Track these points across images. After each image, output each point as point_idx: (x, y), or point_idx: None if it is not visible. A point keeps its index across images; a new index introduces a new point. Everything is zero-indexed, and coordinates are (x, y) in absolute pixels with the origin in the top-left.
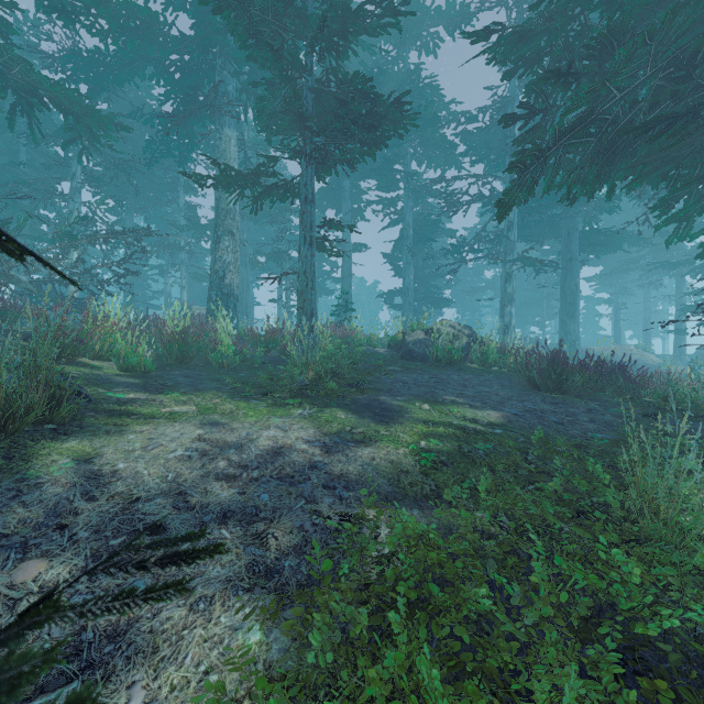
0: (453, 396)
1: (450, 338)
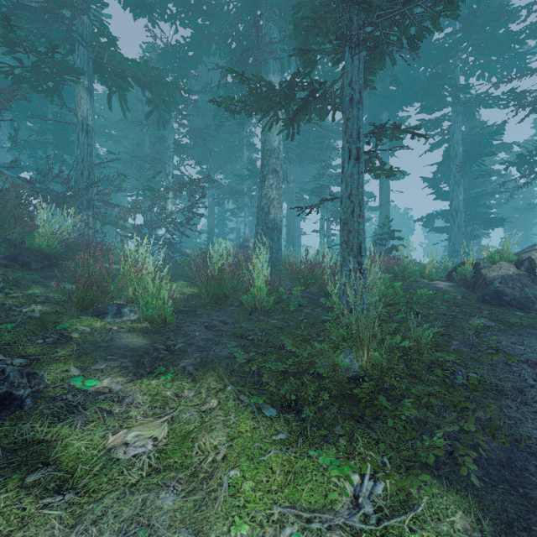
0: None
1: None
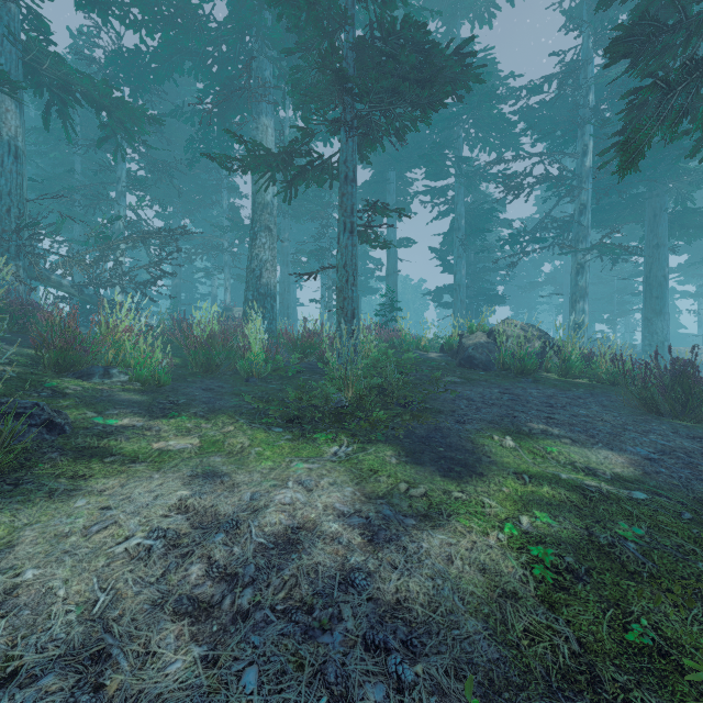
0: (542, 424)
1: (521, 342)
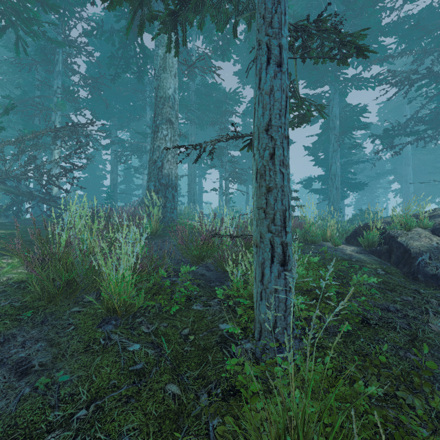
0: None
1: None
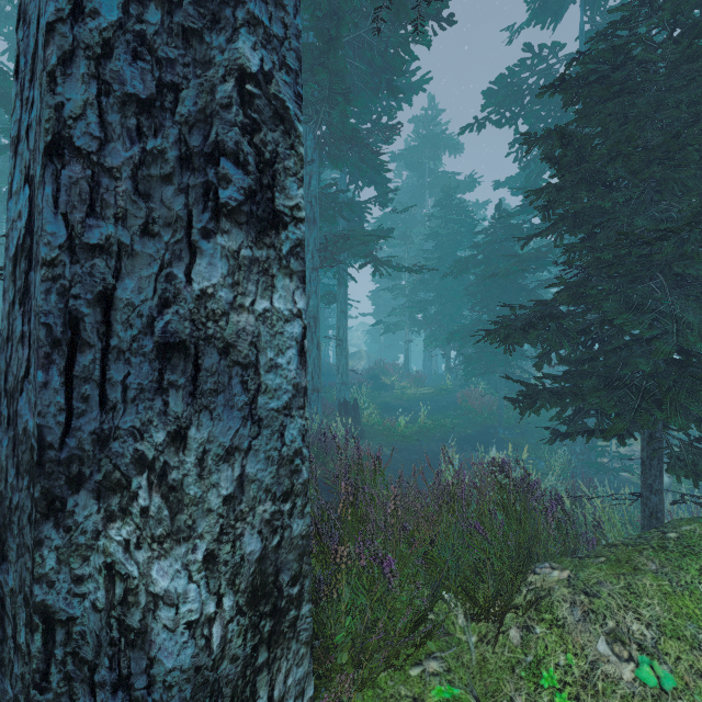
0: None
1: None
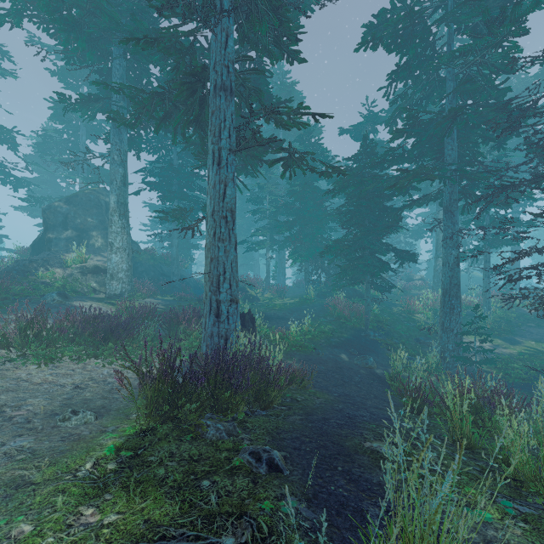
0: None
1: None
